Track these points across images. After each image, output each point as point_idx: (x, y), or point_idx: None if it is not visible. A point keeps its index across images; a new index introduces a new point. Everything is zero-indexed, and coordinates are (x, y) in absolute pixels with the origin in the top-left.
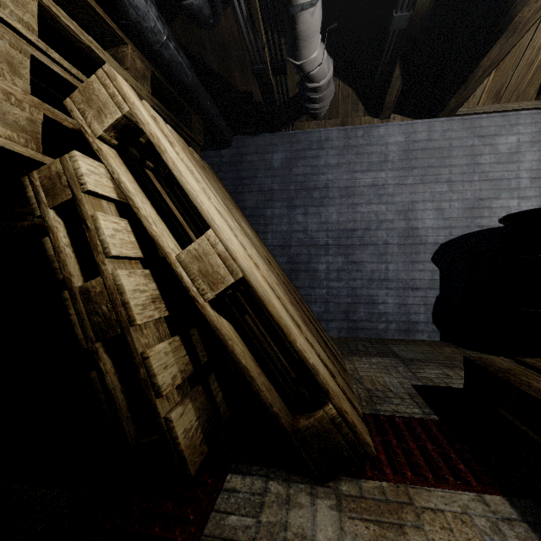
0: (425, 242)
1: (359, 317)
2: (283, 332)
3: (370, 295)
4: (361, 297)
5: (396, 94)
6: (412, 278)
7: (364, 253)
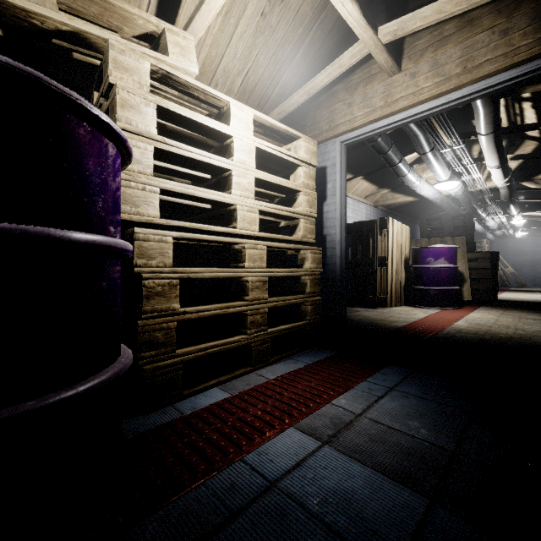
0: None
1: (536, 281)
2: (517, 276)
3: (540, 276)
4: (537, 277)
5: None
6: None
7: (538, 266)
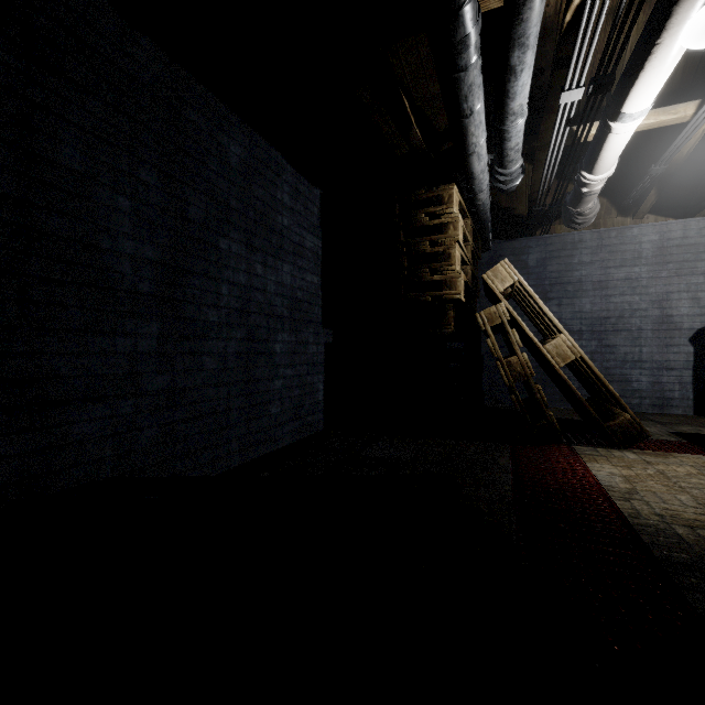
0: (680, 328)
1: None
2: (602, 381)
3: (623, 374)
4: (614, 376)
5: (650, 204)
6: (667, 360)
7: (617, 338)
